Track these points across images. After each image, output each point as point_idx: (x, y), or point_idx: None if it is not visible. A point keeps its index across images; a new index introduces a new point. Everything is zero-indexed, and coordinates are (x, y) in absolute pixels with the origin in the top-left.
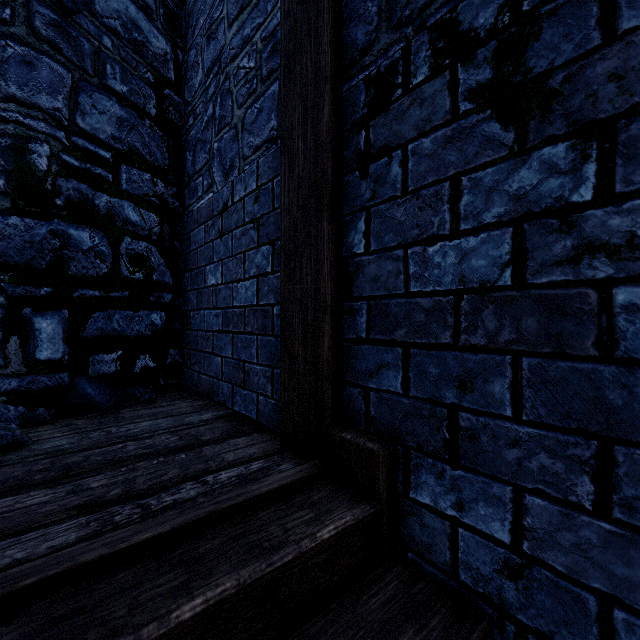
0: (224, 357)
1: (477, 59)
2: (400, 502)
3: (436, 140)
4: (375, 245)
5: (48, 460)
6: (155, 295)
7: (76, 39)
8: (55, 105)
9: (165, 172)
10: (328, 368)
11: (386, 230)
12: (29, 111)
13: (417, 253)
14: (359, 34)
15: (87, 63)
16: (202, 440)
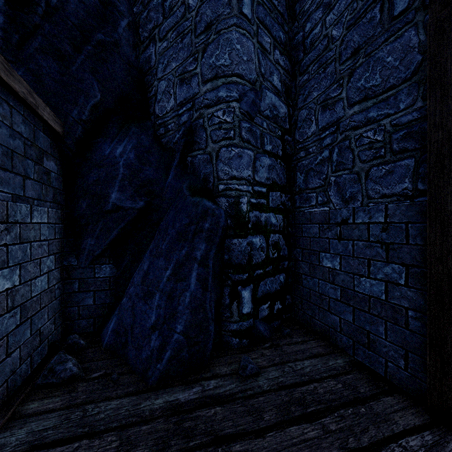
0: (343, 319)
1: None
2: None
3: None
4: None
5: (283, 392)
6: (281, 264)
7: (255, 132)
8: (248, 173)
9: (285, 187)
10: None
11: None
12: (240, 181)
13: None
14: None
15: (258, 142)
16: (360, 392)
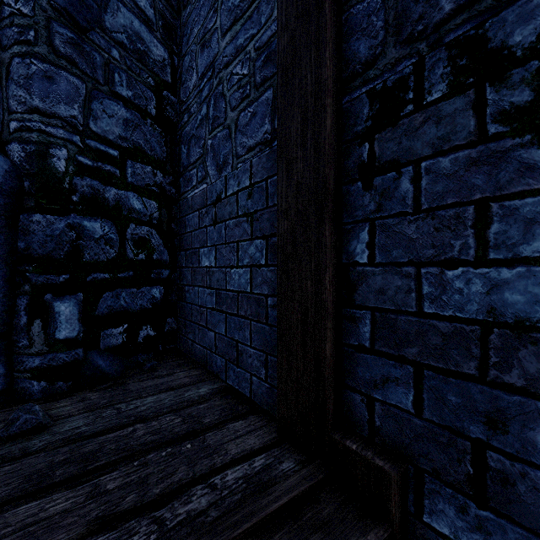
0: (217, 333)
1: (512, 79)
2: (411, 522)
3: (457, 161)
4: (381, 258)
5: (67, 448)
6: (155, 272)
7: (89, 53)
8: (72, 113)
9: (163, 163)
10: (330, 373)
11: (394, 245)
12: (50, 120)
13: (432, 274)
14: (362, 48)
15: (98, 74)
16: (203, 423)
